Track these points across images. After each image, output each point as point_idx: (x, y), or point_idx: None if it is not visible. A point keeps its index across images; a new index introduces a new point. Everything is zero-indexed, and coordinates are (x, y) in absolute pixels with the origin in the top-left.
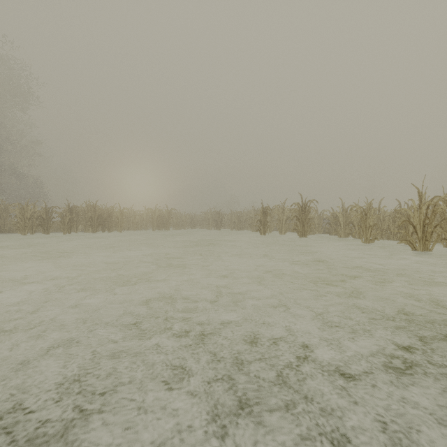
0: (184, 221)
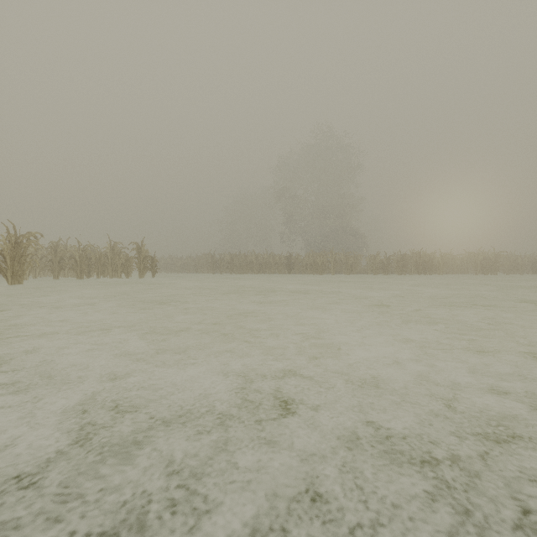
0: (520, 264)
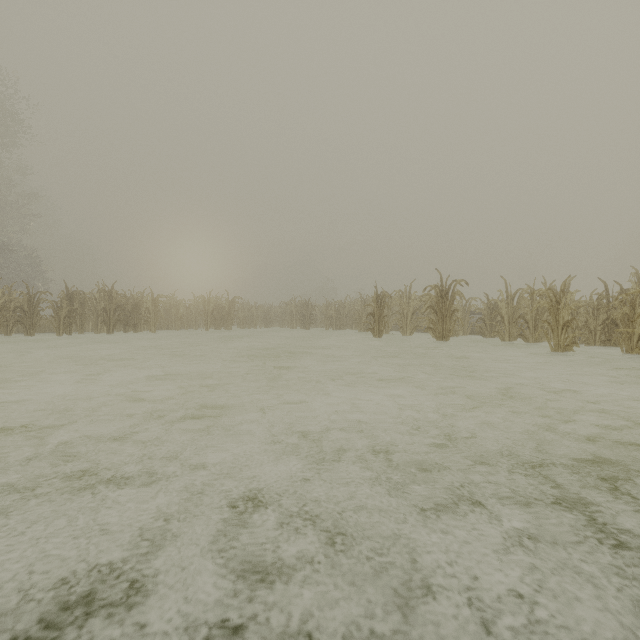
0: (255, 315)
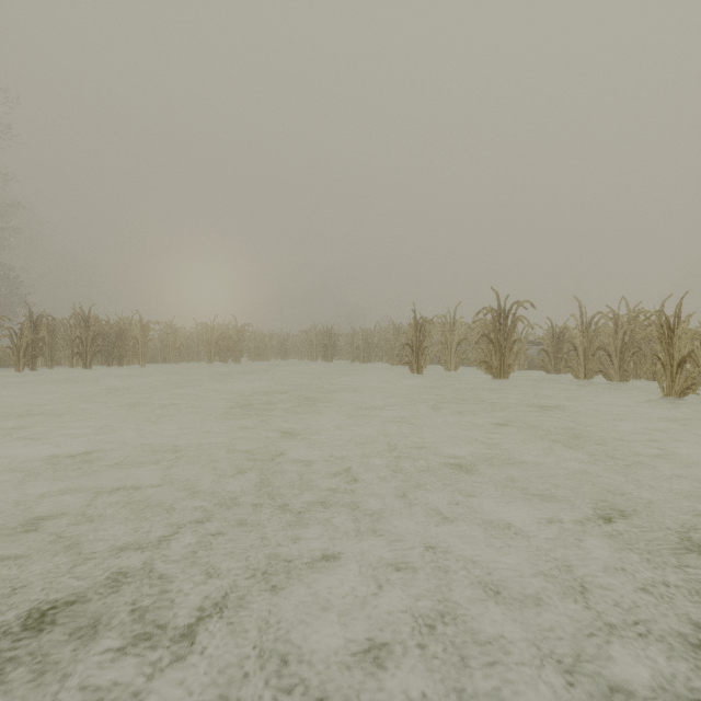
0: (269, 345)
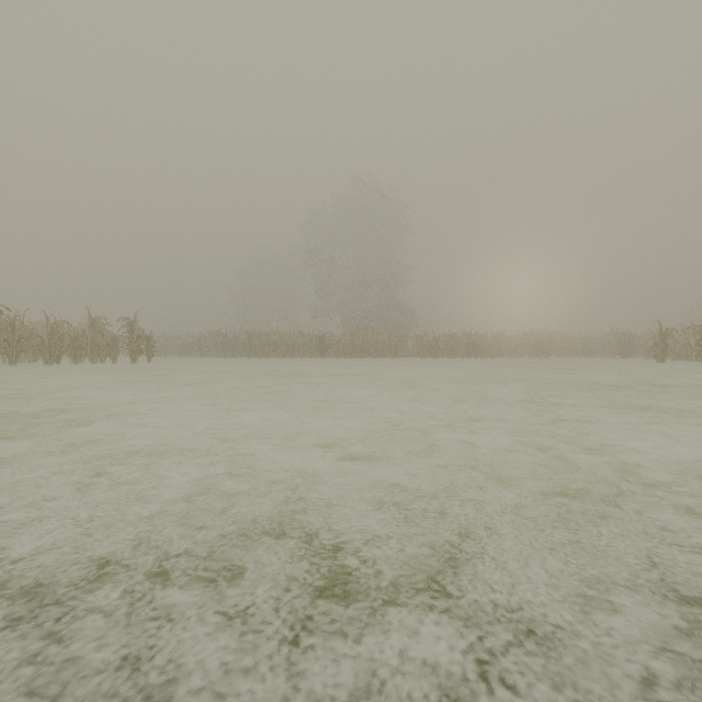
0: (572, 346)
